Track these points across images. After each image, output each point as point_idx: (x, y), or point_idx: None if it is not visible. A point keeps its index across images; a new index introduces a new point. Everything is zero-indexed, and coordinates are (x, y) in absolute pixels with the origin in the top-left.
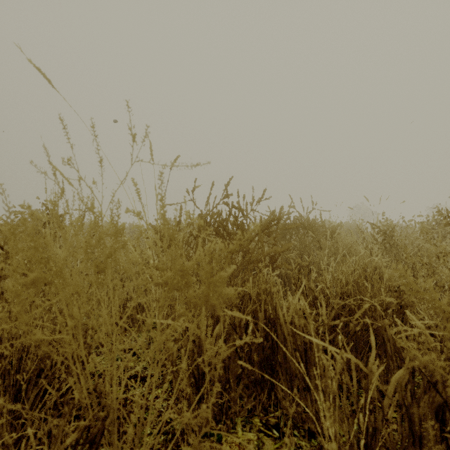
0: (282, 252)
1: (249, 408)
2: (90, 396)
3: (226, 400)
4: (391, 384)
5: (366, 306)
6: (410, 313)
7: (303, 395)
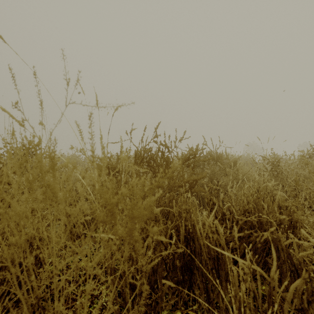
0: (198, 179)
1: (173, 303)
2: (32, 311)
3: (154, 299)
4: (290, 291)
5: (272, 229)
6: (305, 232)
7: (215, 294)
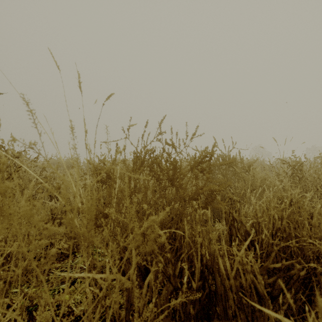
0: (219, 190)
1: None
2: None
3: None
4: None
5: None
6: None
7: None
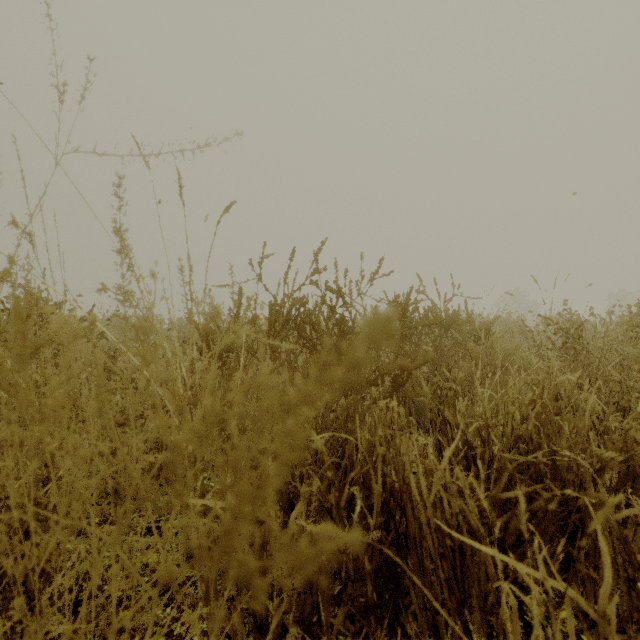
0: (414, 368)
1: None
2: None
3: None
4: None
5: (615, 500)
6: None
7: None
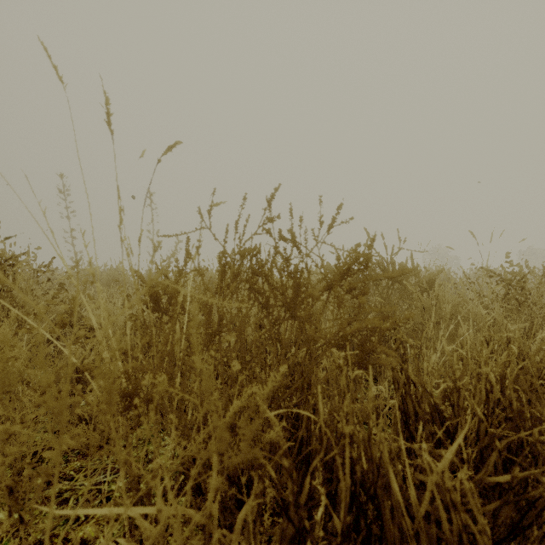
0: (388, 329)
1: None
2: None
3: None
4: None
5: None
6: None
7: None
